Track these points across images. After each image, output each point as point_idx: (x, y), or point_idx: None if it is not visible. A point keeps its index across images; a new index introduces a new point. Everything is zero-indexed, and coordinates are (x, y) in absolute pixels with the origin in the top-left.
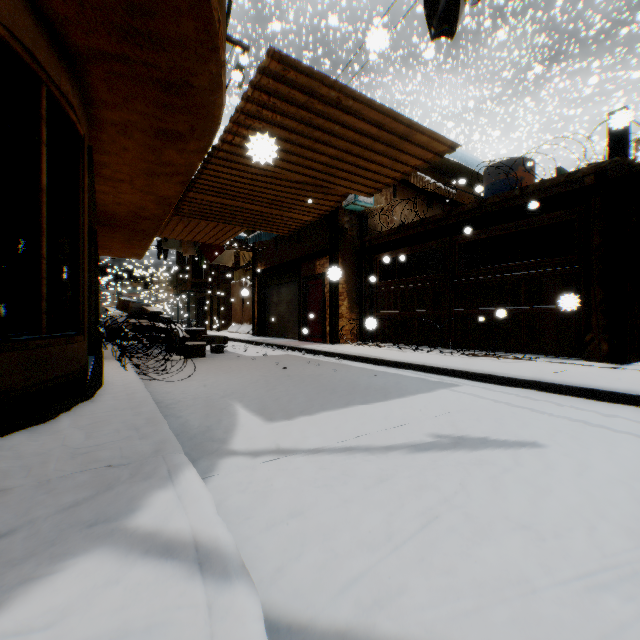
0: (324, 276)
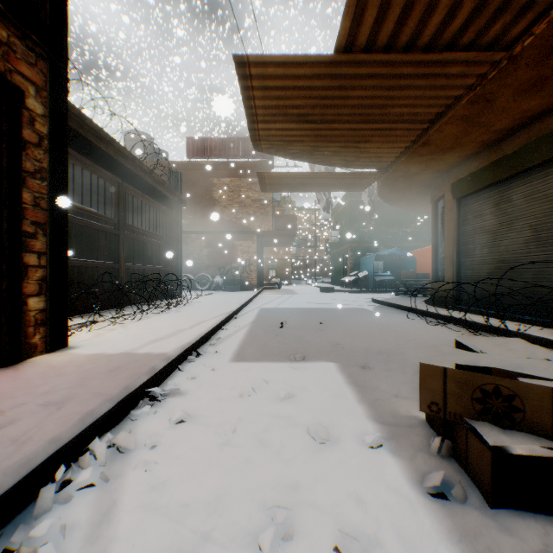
0: (24, 104)
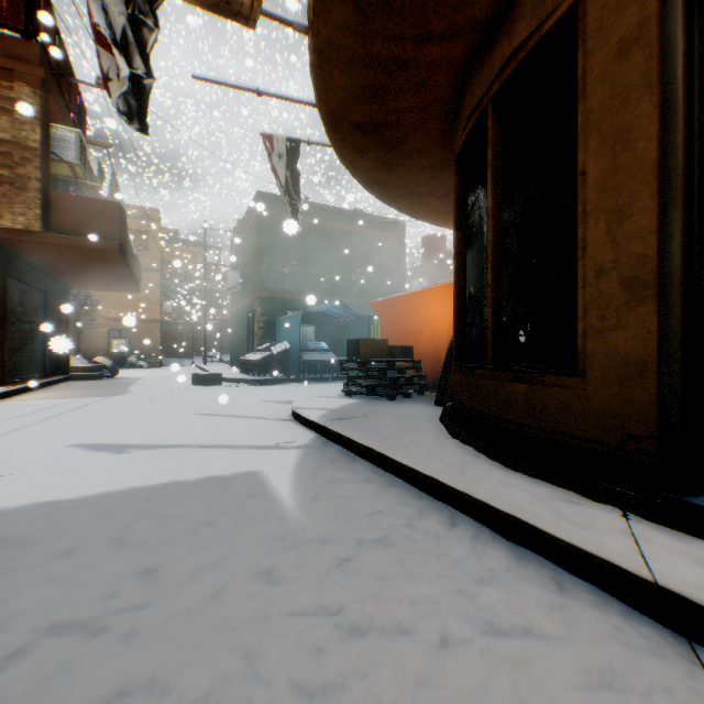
0: None
